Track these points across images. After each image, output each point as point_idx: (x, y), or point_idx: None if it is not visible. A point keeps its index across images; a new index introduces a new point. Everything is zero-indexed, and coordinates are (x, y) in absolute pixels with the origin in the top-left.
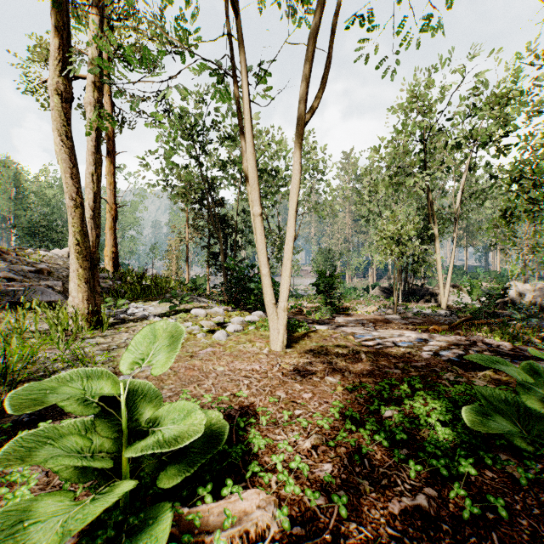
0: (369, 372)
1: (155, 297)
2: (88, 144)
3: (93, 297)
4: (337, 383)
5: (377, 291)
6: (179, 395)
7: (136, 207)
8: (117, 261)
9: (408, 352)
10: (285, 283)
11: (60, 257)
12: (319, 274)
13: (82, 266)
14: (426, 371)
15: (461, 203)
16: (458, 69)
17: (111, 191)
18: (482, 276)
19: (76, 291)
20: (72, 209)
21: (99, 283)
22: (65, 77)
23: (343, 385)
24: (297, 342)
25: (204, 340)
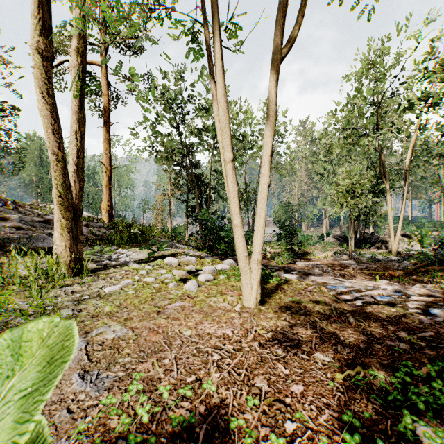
0: (367, 346)
1: (140, 244)
2: (73, 105)
3: (76, 246)
4: (332, 365)
5: (332, 238)
6: (132, 378)
7: (130, 170)
8: (112, 213)
9: (403, 314)
10: (258, 234)
11: None
12: (281, 224)
13: (64, 216)
14: (443, 348)
15: (411, 160)
16: (410, 36)
17: (107, 155)
18: (426, 226)
19: (59, 239)
20: (54, 163)
21: (81, 232)
22: (46, 37)
23: (341, 368)
24: (271, 296)
25: (174, 291)
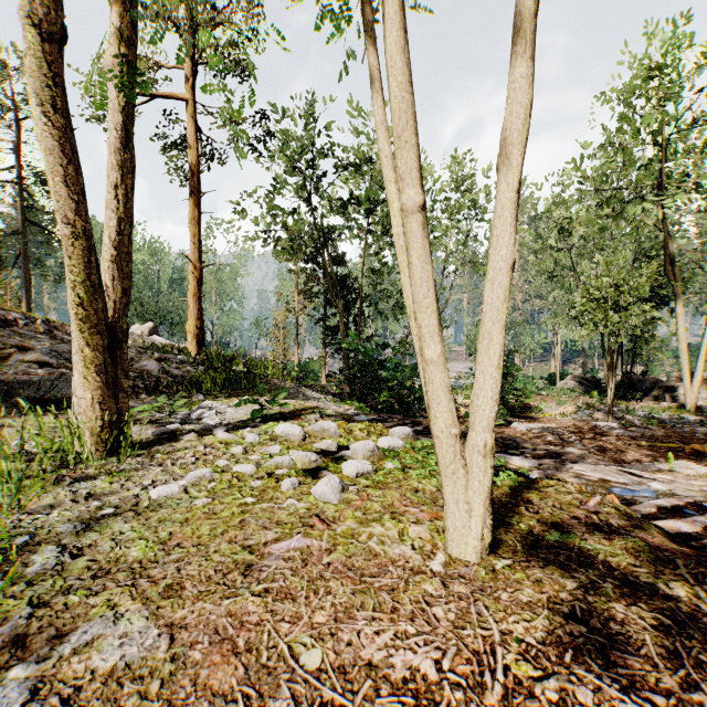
0: None
1: (245, 391)
2: (110, 136)
3: (114, 398)
4: None
5: (570, 381)
6: None
7: (236, 272)
8: (203, 339)
9: None
10: (486, 383)
11: (130, 334)
12: None
13: (89, 343)
14: None
15: None
16: None
17: (195, 245)
18: None
19: (81, 387)
20: (69, 241)
21: (125, 373)
22: None
23: None
24: (507, 525)
25: (291, 502)
